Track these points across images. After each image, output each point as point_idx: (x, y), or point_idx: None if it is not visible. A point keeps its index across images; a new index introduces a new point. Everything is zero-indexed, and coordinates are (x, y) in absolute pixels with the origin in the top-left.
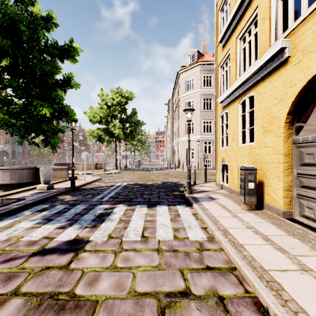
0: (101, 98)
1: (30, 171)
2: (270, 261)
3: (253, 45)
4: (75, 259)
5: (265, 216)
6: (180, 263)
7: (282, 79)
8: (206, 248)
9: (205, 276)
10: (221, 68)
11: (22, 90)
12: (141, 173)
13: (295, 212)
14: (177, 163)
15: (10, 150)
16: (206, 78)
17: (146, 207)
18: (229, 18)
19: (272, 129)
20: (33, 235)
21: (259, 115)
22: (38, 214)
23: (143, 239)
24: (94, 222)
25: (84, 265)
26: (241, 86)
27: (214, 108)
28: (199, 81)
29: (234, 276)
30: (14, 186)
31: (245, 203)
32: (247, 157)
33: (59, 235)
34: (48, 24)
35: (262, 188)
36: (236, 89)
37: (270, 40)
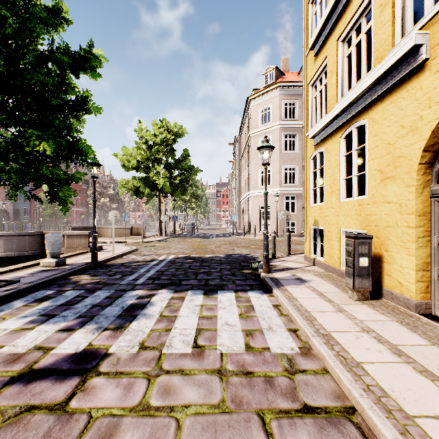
0: (139, 135)
1: (35, 239)
2: (414, 398)
3: (364, 48)
4: (79, 391)
5: (387, 310)
6: (258, 399)
7: (415, 96)
8: (300, 368)
9: (302, 427)
10: (312, 87)
11: (10, 114)
12: (195, 240)
13: (435, 304)
14: (247, 226)
15: (11, 209)
16: (287, 106)
17: (202, 294)
18: (327, 10)
19: (397, 174)
20: (19, 343)
21: (375, 153)
22: (35, 305)
23: (197, 350)
24: (119, 321)
25: (93, 404)
26: (345, 111)
27: (299, 149)
28: (278, 111)
29: (354, 426)
30: (11, 260)
31: (355, 289)
32: (355, 218)
33: (60, 344)
34: (54, 19)
35: (380, 265)
36: (337, 116)
37: (393, 38)
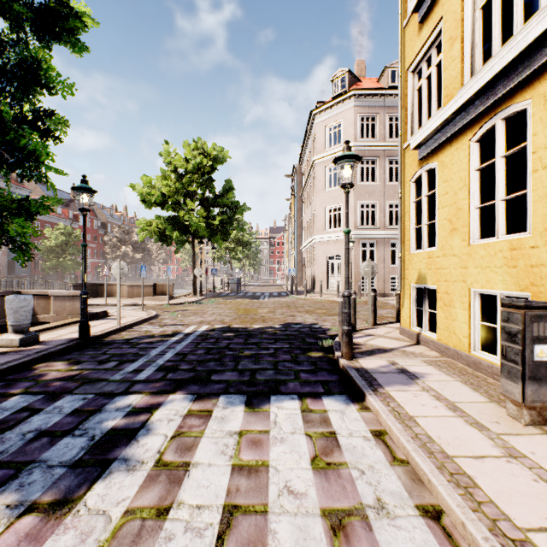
0: (165, 160)
1: None
2: None
3: None
4: None
5: None
6: None
7: None
8: None
9: None
10: (414, 74)
11: None
12: (241, 302)
13: None
14: (310, 283)
15: (4, 260)
16: (365, 122)
17: (244, 403)
18: None
19: None
20: None
21: None
22: None
23: None
24: (69, 480)
25: None
26: (482, 93)
27: (380, 179)
28: (351, 128)
29: None
30: None
31: (525, 404)
32: (502, 271)
33: None
34: None
35: None
36: (466, 104)
37: None
